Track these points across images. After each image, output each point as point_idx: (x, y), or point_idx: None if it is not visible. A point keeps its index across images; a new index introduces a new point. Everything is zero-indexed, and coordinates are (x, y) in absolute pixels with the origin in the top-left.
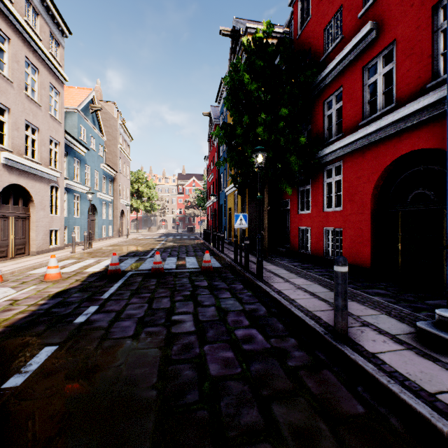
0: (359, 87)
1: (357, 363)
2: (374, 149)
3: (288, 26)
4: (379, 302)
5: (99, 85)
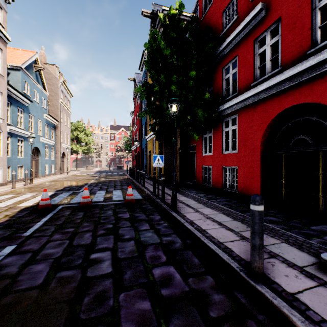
0: (251, 55)
1: (281, 311)
2: (263, 104)
3: (194, 11)
4: (275, 229)
5: (44, 50)
